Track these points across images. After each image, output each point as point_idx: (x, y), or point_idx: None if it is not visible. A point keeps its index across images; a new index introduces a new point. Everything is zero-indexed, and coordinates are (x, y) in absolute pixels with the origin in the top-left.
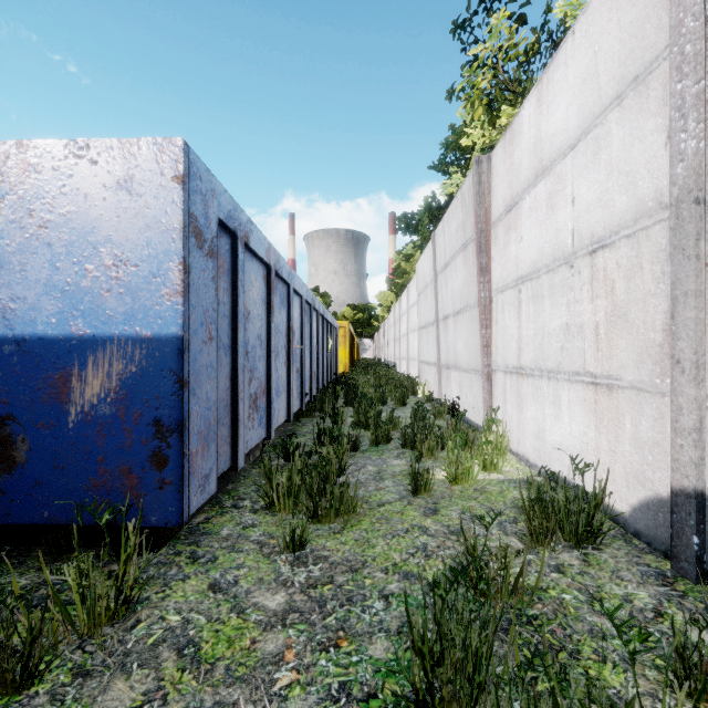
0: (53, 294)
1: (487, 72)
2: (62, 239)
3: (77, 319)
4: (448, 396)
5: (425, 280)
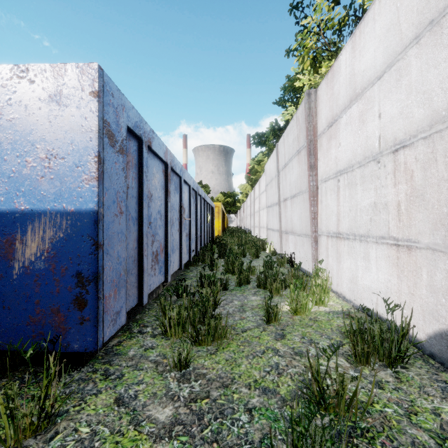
0: (2, 179)
1: (313, 36)
2: (8, 138)
3: (20, 197)
4: (287, 252)
5: (271, 175)
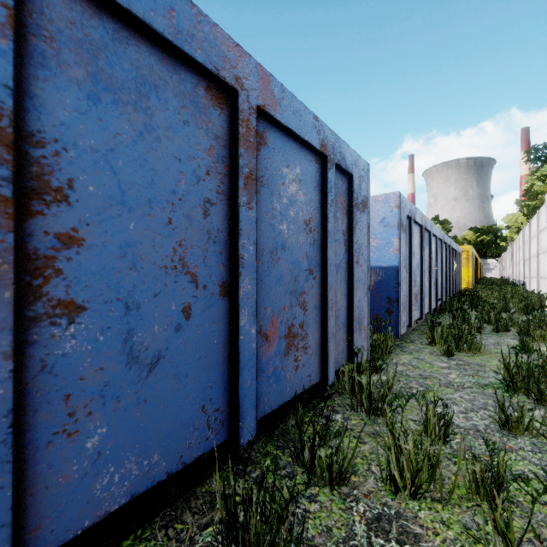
0: None
1: None
2: None
3: None
4: None
5: None
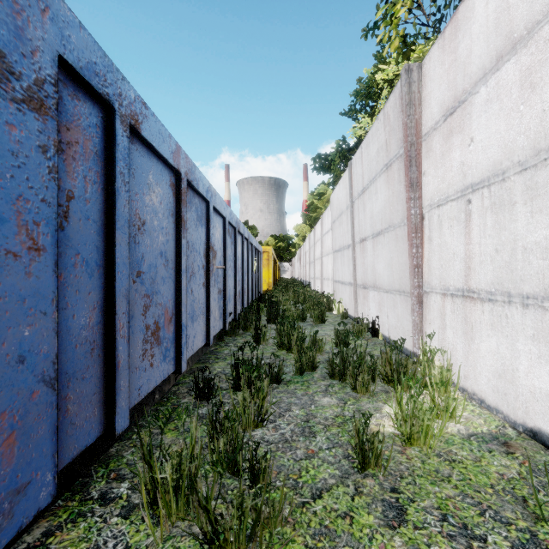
0: None
1: None
2: None
3: None
4: (365, 314)
5: (340, 208)
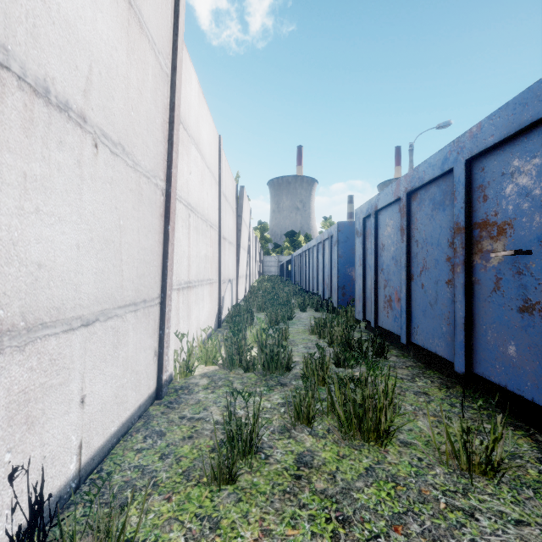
0: None
1: None
2: None
3: None
4: None
5: None
